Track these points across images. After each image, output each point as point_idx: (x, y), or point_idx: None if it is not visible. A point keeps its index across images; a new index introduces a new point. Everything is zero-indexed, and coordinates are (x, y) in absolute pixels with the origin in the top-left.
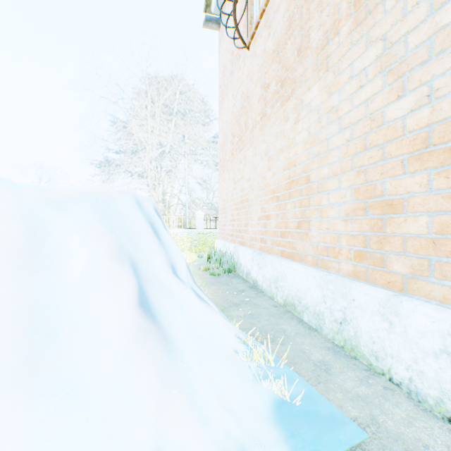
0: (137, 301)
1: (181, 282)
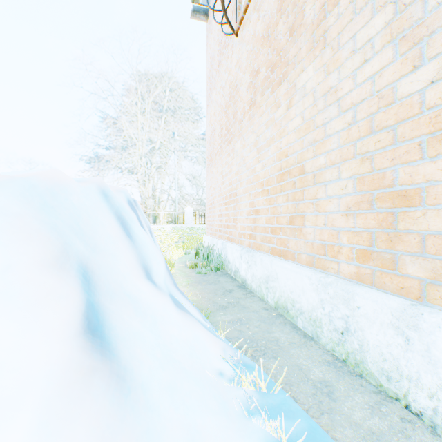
0: (80, 325)
1: (156, 288)
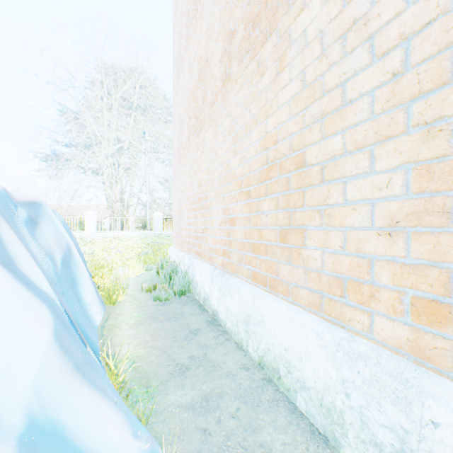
0: None
1: None
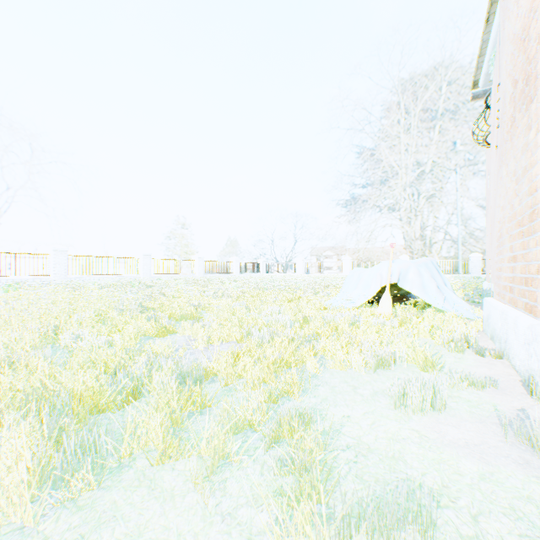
0: (436, 286)
1: (447, 289)
